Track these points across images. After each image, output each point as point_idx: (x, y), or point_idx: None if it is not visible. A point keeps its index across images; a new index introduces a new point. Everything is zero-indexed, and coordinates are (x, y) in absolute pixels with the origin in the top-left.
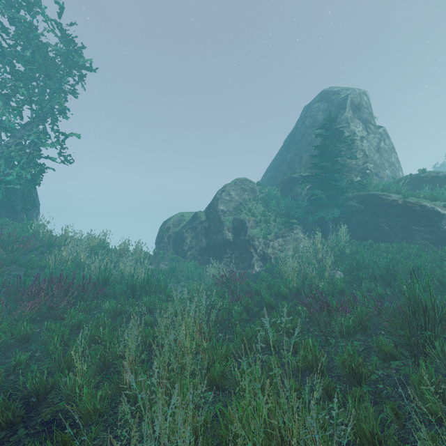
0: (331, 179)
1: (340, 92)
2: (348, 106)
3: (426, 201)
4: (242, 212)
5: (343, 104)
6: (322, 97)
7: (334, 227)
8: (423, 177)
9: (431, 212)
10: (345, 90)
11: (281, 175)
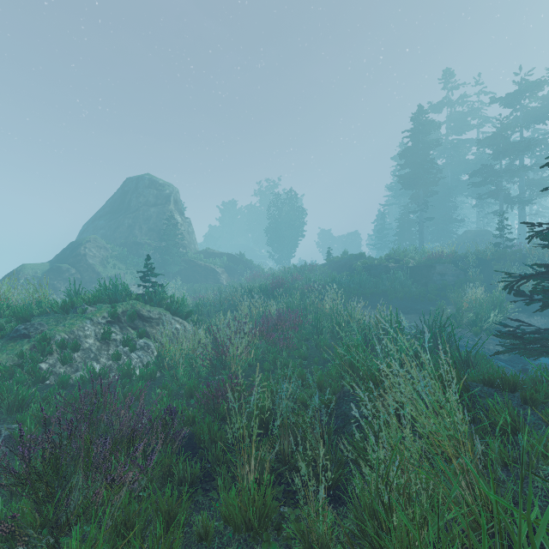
0: (173, 250)
1: (165, 186)
2: (172, 201)
3: (212, 265)
4: (107, 267)
5: (169, 199)
6: (151, 183)
7: (172, 277)
8: (209, 252)
9: (214, 270)
10: (168, 186)
11: (122, 236)
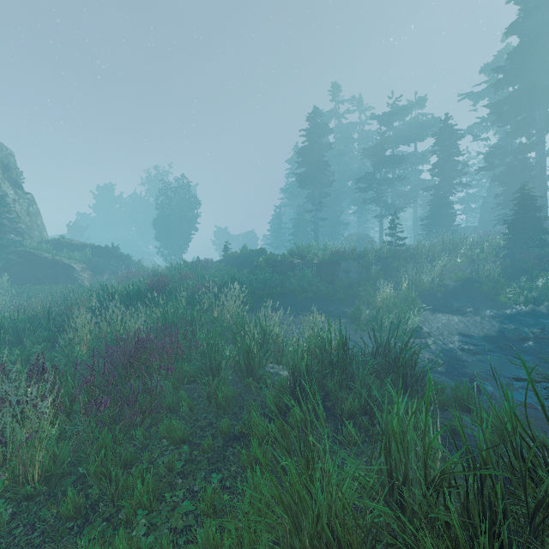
0: None
1: None
2: None
3: (66, 260)
4: None
5: None
6: None
7: None
8: (63, 241)
9: (69, 266)
10: None
11: None
